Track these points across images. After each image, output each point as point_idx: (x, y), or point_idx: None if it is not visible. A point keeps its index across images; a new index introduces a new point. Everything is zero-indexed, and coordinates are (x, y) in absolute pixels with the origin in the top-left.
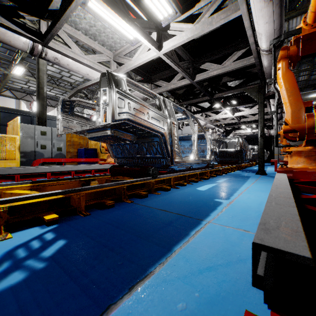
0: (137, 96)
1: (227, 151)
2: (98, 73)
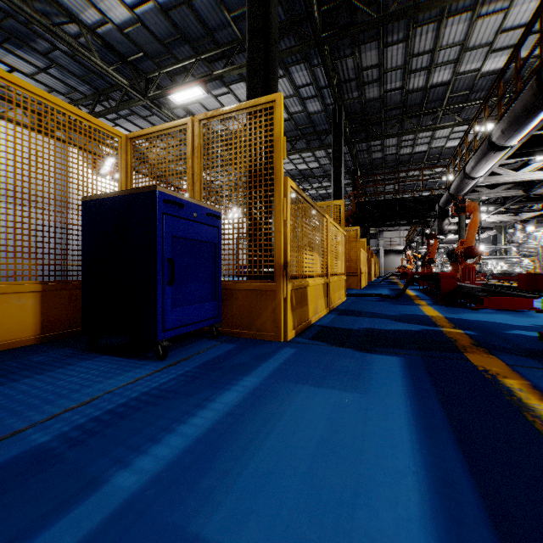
0: None
1: None
2: None
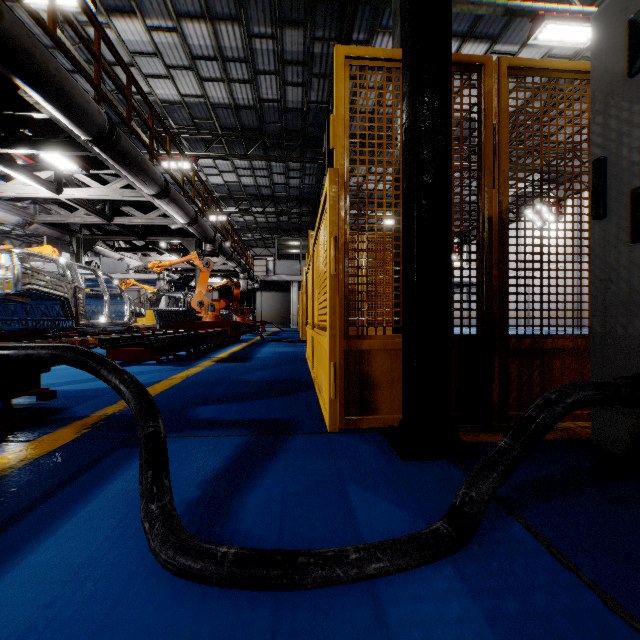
0: (5, 220)
1: (171, 311)
2: None
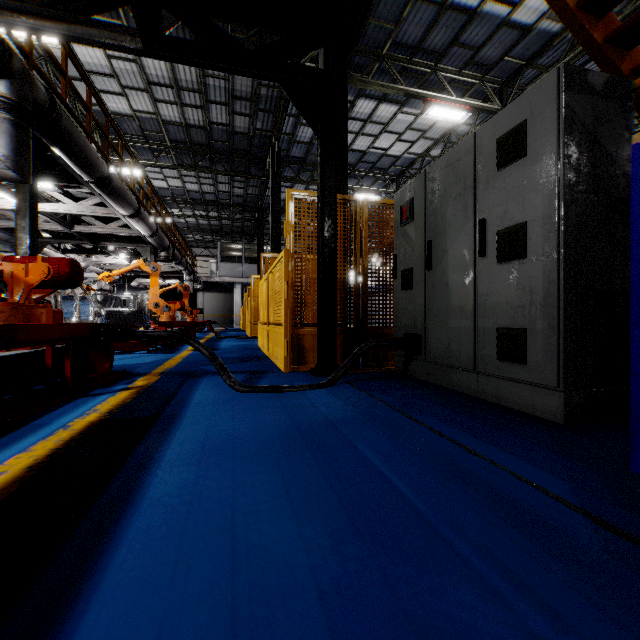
0: None
1: (120, 311)
2: None
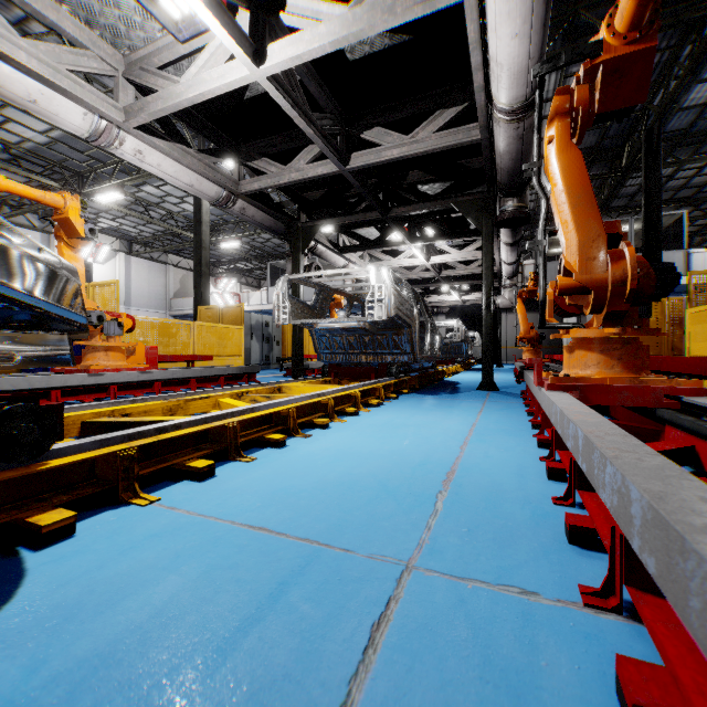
0: (199, 191)
1: None
2: (75, 106)
